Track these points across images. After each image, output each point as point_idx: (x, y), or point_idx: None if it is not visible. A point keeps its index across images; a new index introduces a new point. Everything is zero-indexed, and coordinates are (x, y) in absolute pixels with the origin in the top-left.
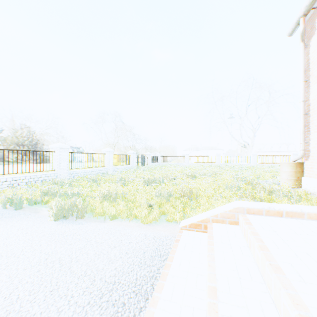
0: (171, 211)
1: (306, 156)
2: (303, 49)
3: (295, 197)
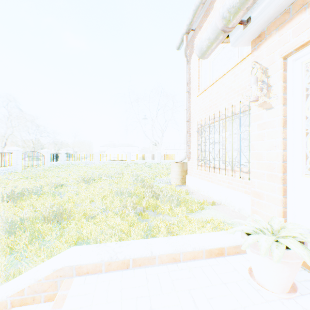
0: None
1: (189, 157)
2: (186, 64)
3: (175, 201)
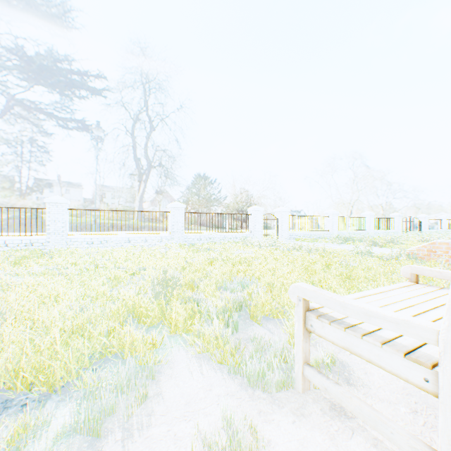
0: None
1: None
2: None
3: None
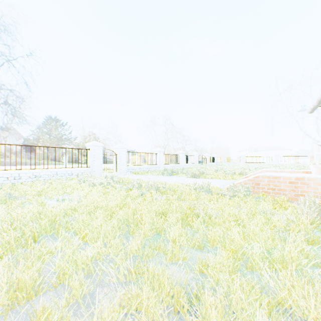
0: (236, 177)
1: None
2: None
3: None
